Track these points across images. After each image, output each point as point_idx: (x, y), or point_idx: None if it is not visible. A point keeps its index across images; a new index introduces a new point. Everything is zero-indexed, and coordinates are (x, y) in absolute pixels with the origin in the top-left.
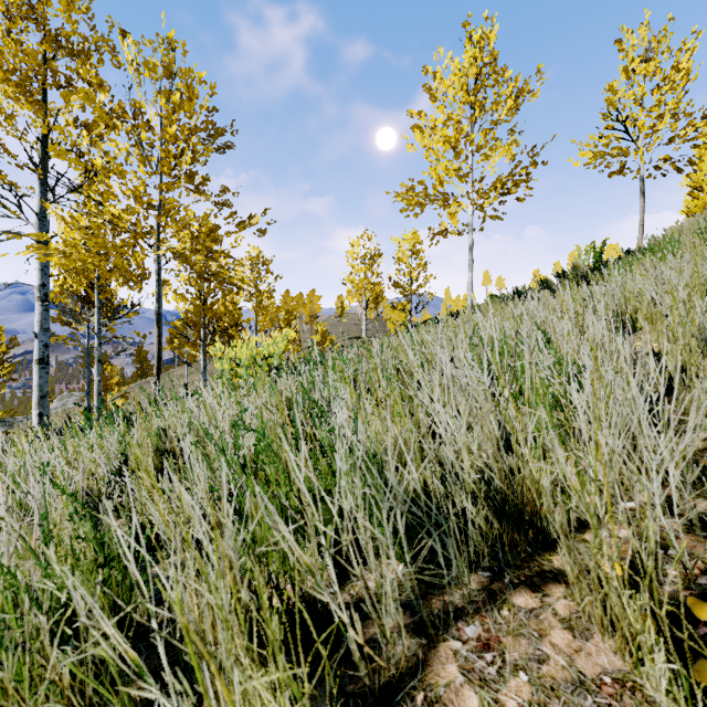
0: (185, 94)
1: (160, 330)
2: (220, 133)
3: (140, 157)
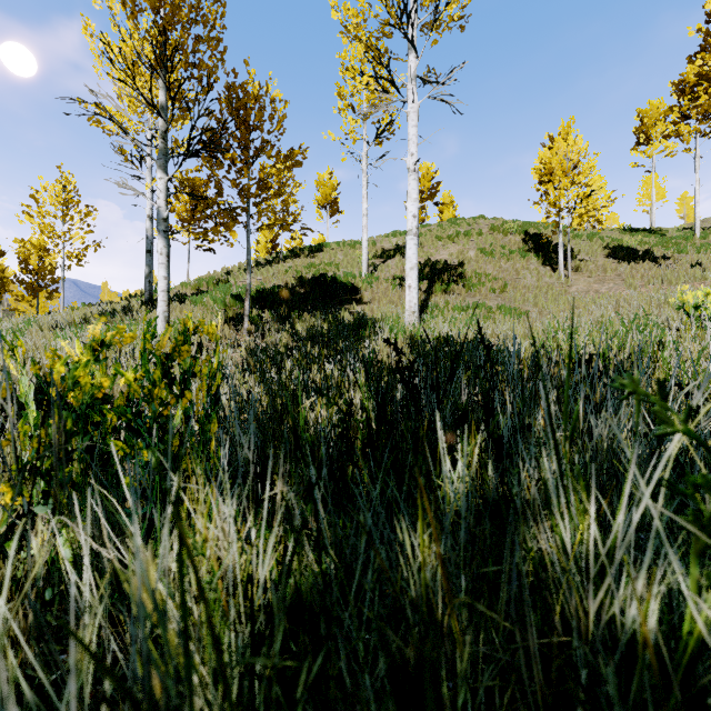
0: None
1: None
2: None
3: None
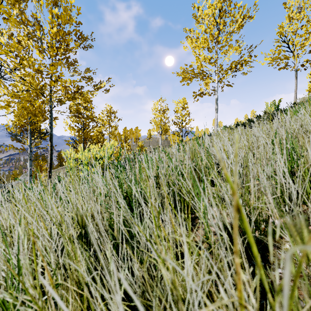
0: (62, 12)
1: (52, 143)
2: (84, 37)
3: (36, 45)
